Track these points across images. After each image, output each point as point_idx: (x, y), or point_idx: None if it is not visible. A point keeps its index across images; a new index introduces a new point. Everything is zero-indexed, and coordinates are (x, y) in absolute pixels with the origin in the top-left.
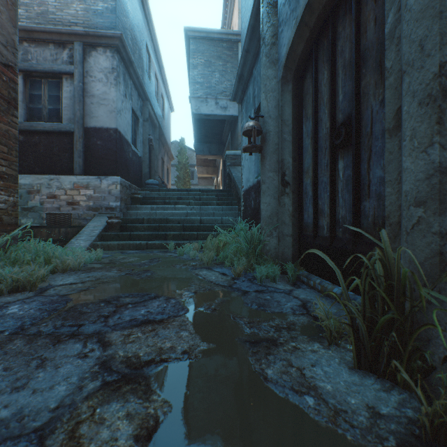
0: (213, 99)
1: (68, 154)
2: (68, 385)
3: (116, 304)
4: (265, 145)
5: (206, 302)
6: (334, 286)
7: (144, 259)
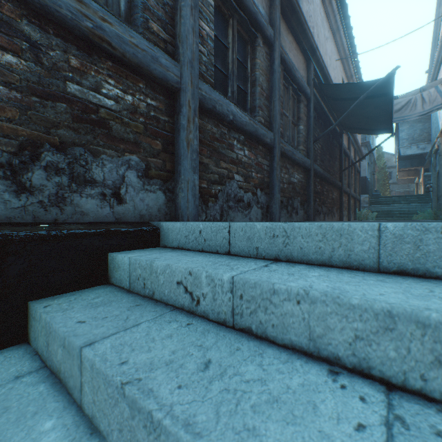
0: (414, 145)
1: None
2: None
3: None
4: (432, 190)
5: None
6: None
7: None
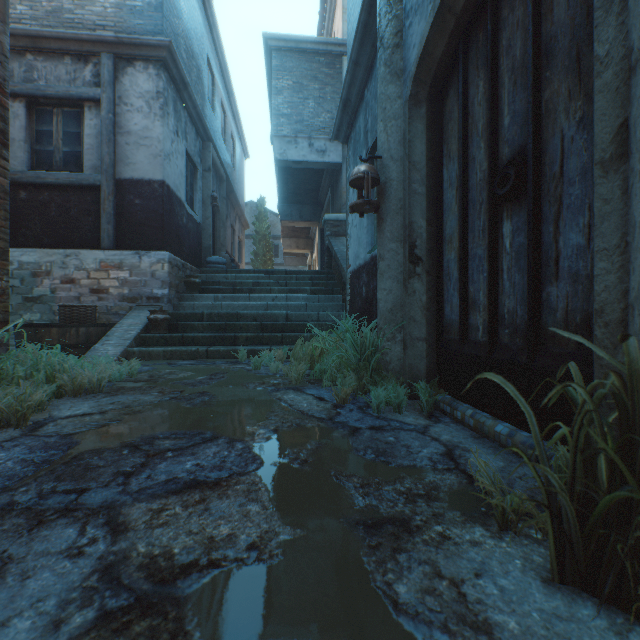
0: (305, 139)
1: (91, 218)
2: (35, 617)
3: (147, 452)
4: (384, 201)
5: (292, 447)
6: (496, 422)
7: (202, 374)
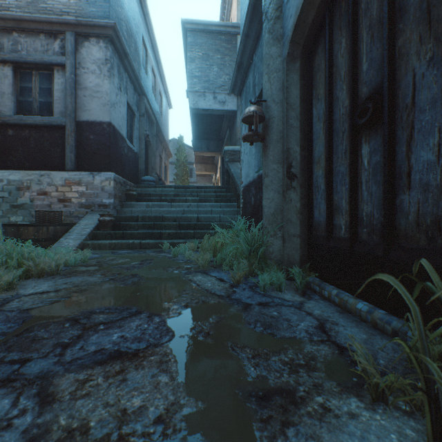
0: (211, 93)
1: (59, 148)
2: None
3: (84, 325)
4: (268, 133)
5: (198, 321)
6: (357, 300)
7: (135, 260)
